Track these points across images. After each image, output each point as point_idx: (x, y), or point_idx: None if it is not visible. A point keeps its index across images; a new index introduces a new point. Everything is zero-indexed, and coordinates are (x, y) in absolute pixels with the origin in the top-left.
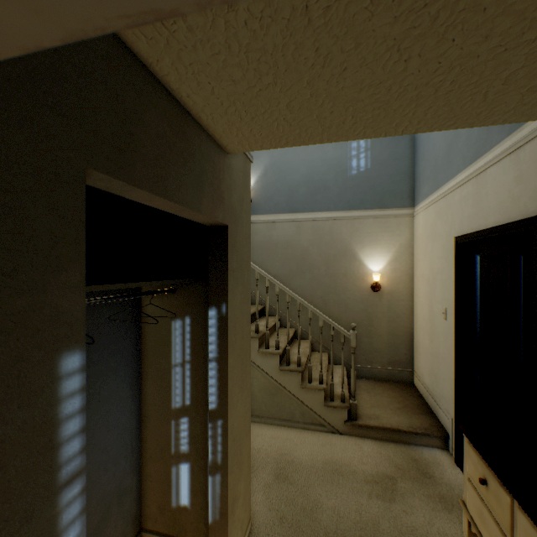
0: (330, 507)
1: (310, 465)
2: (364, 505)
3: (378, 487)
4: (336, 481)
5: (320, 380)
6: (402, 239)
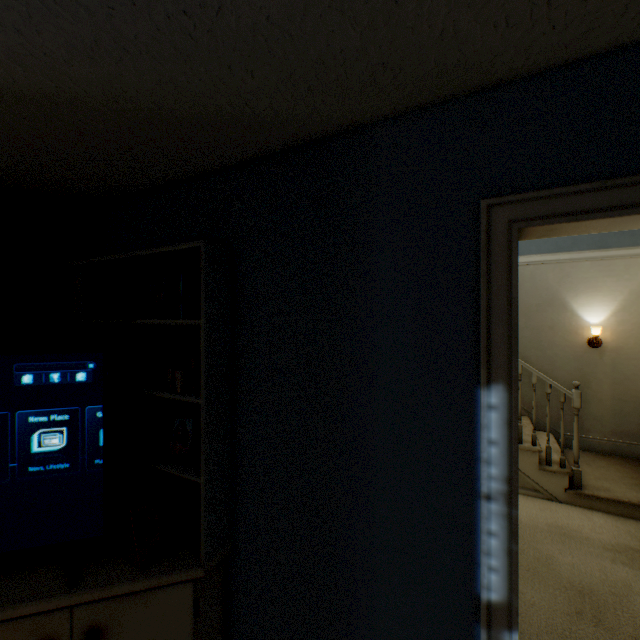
0: (566, 562)
1: (532, 525)
2: (608, 568)
3: (622, 555)
4: (567, 542)
5: (532, 441)
6: (632, 285)
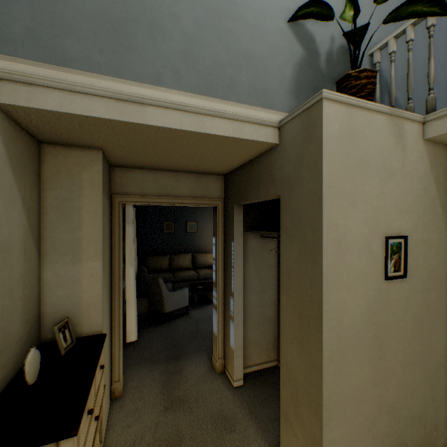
0: None
1: None
2: None
3: None
4: None
5: None
6: None
